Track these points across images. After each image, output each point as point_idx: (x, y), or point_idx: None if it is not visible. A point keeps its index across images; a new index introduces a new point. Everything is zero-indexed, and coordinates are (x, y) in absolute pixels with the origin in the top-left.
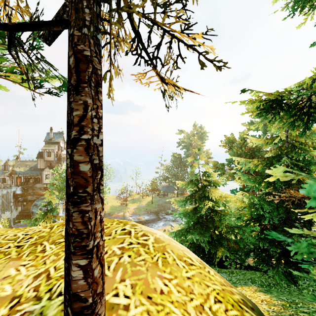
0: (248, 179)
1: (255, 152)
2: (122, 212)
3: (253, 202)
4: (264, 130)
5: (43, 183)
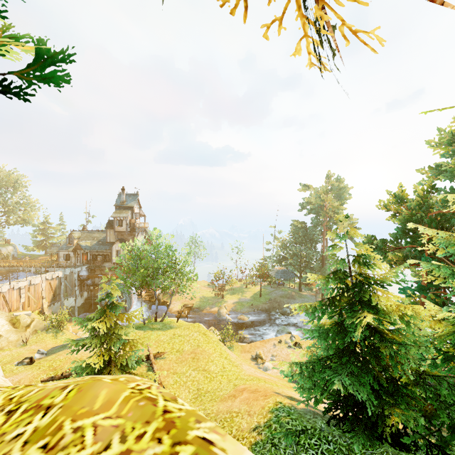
0: (453, 274)
1: (450, 219)
2: (217, 307)
3: None
4: None
5: (113, 262)
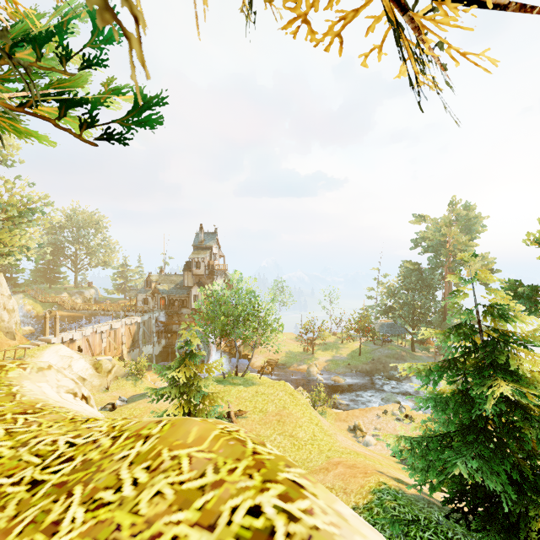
0: None
1: None
2: (306, 365)
3: None
4: None
5: (190, 308)
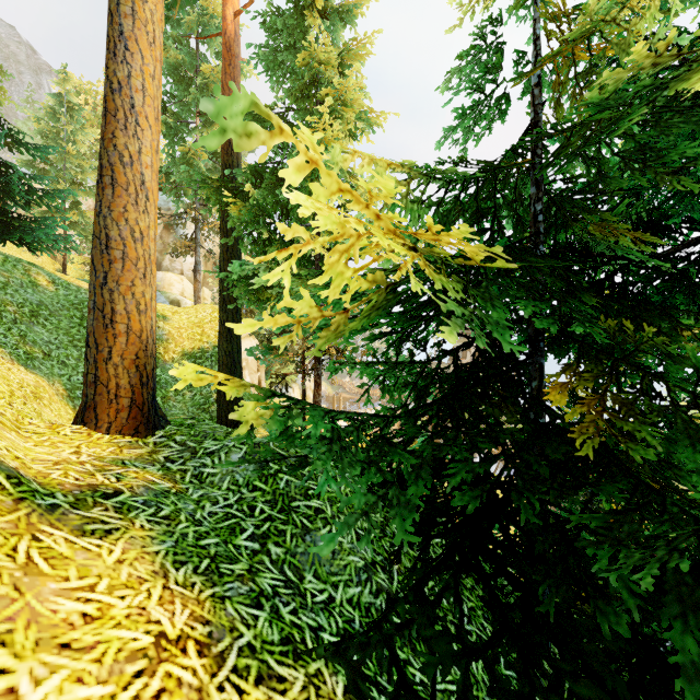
0: None
1: None
2: None
3: None
4: None
5: None
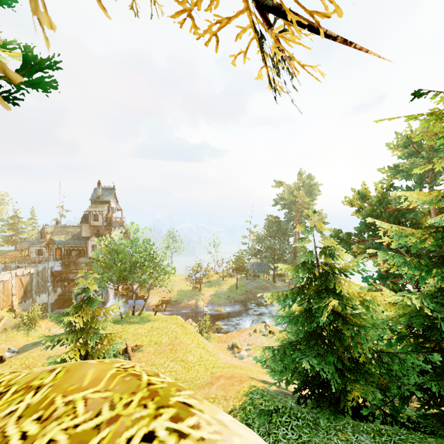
0: (405, 263)
1: (405, 215)
2: (194, 300)
3: (418, 306)
4: (418, 178)
5: (88, 257)
